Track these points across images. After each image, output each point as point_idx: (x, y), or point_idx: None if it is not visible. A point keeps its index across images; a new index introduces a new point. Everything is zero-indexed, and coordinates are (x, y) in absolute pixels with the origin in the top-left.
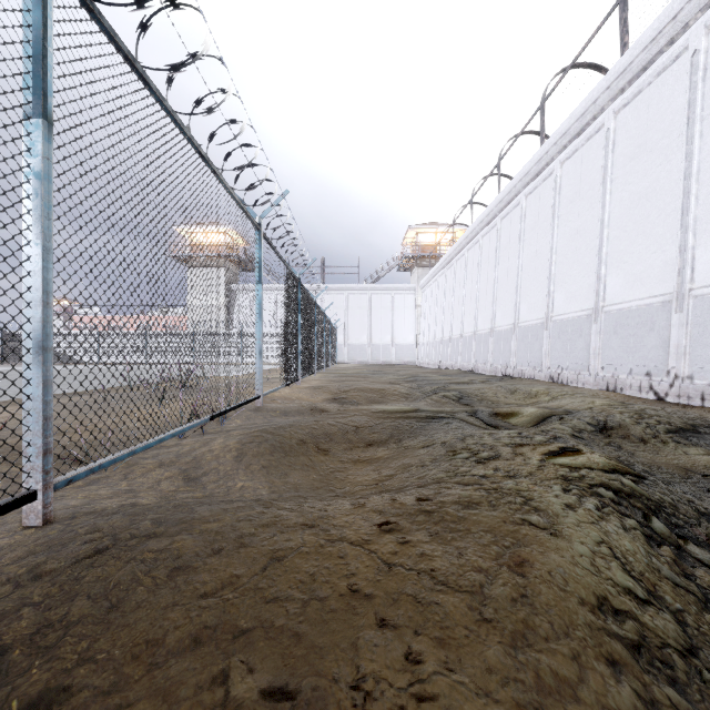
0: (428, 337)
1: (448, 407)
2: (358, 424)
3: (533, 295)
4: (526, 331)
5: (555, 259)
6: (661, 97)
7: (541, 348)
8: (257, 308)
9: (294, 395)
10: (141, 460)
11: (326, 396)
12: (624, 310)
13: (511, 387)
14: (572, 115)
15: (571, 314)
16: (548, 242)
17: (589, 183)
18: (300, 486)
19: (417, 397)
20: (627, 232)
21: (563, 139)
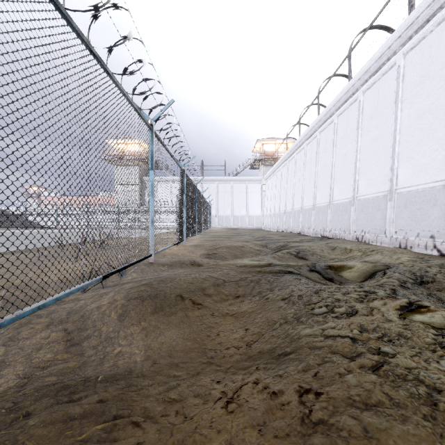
0: (270, 211)
1: (291, 261)
2: (226, 278)
3: (343, 182)
4: (338, 206)
5: (359, 157)
6: (441, 39)
7: (349, 218)
8: (150, 188)
9: (180, 251)
10: (35, 318)
11: (203, 252)
12: (412, 191)
13: (331, 245)
14: (372, 58)
15: (372, 195)
16: (354, 146)
17: (384, 104)
18: (174, 346)
19: (267, 253)
20: (414, 137)
21: (365, 75)
